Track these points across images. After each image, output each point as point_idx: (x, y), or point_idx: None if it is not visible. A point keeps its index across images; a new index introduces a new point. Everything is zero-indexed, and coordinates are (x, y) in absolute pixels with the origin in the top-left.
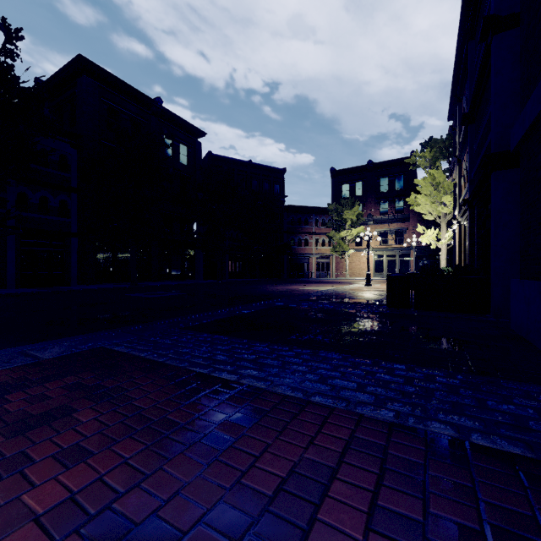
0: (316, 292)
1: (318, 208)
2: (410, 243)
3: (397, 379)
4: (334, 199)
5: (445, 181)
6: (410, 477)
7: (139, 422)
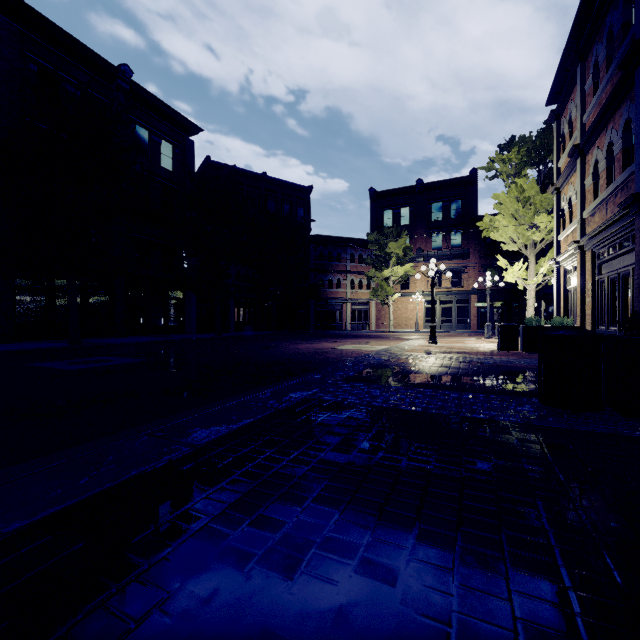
0: (364, 356)
1: (354, 239)
2: (470, 286)
3: None
4: (374, 228)
5: (537, 195)
6: None
7: None
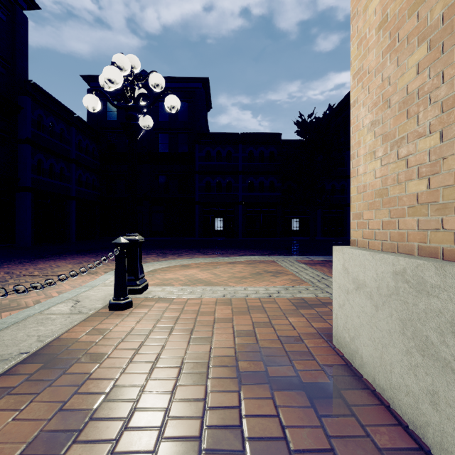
0: None
1: None
2: None
3: None
4: None
5: None
6: None
7: None
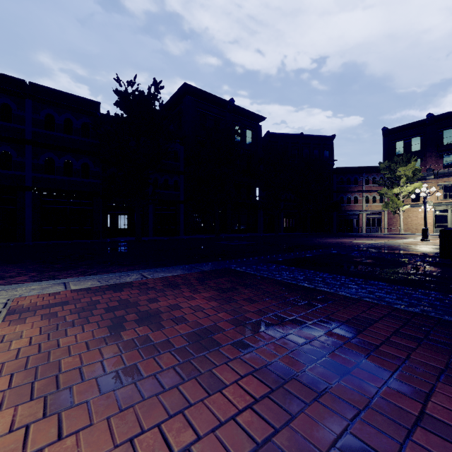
0: (366, 244)
1: (368, 167)
2: None
3: (430, 298)
4: (386, 157)
5: None
6: (422, 330)
7: (270, 296)
